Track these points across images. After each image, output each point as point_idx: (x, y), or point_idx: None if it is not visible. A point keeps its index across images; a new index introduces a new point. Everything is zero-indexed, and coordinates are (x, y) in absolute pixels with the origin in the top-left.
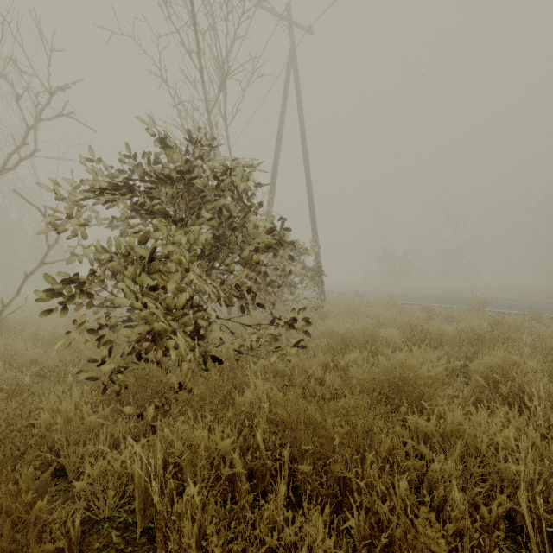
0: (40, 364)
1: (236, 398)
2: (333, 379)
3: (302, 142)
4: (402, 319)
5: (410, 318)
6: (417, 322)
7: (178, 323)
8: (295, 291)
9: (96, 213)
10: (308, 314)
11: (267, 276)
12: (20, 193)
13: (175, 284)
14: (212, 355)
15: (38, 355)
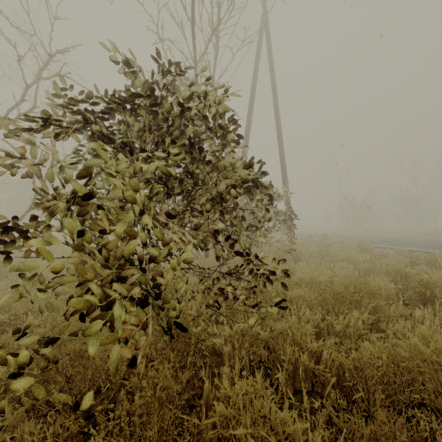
0: (12, 309)
1: (204, 388)
2: (333, 355)
3: (274, 97)
4: (381, 264)
5: (398, 265)
6: (407, 270)
7: (128, 282)
8: (268, 235)
9: (55, 151)
10: (281, 256)
11: (243, 220)
12: (8, 142)
13: (121, 231)
14: (175, 322)
15: (10, 300)
